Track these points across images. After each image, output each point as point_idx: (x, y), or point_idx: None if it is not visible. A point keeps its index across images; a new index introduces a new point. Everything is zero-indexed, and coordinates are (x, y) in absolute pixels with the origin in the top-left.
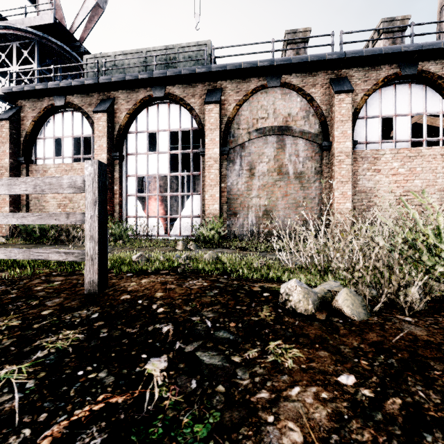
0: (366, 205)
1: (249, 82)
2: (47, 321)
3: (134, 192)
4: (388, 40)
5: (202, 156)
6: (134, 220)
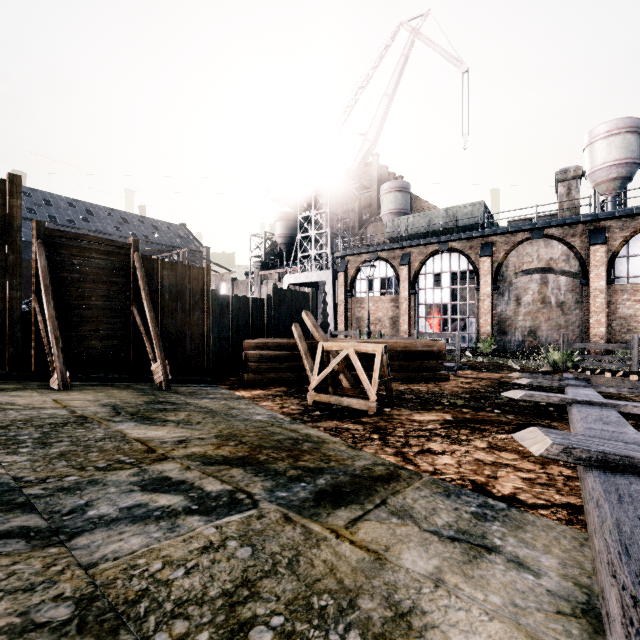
0: (626, 329)
1: (515, 236)
2: None
3: (424, 315)
4: None
5: (477, 291)
6: None
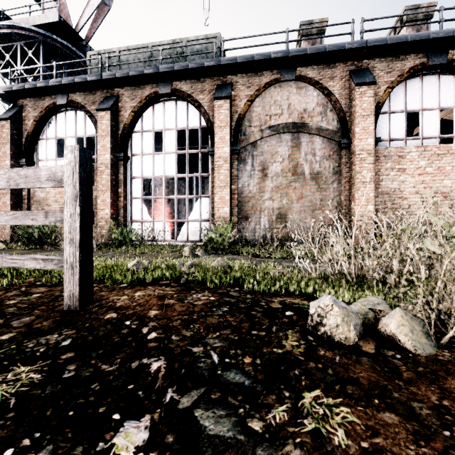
0: (390, 208)
1: (261, 75)
2: (2, 350)
3: (140, 195)
4: (412, 30)
5: (211, 156)
6: (138, 225)
